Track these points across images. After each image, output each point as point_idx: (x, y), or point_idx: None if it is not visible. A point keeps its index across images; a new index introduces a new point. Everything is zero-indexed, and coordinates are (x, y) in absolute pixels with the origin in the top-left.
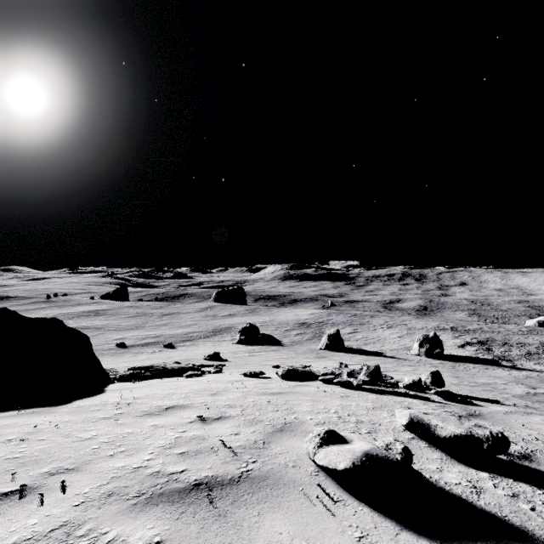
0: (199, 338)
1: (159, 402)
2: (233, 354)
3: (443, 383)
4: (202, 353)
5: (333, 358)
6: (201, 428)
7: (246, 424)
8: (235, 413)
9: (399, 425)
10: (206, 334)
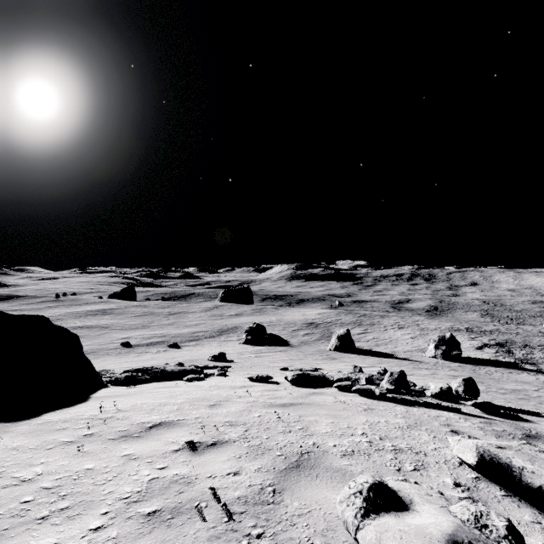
0: (205, 338)
1: (144, 417)
2: (239, 354)
3: (478, 392)
4: (207, 353)
5: (344, 359)
6: (189, 462)
7: (250, 455)
8: (235, 435)
9: (449, 455)
10: (212, 334)
